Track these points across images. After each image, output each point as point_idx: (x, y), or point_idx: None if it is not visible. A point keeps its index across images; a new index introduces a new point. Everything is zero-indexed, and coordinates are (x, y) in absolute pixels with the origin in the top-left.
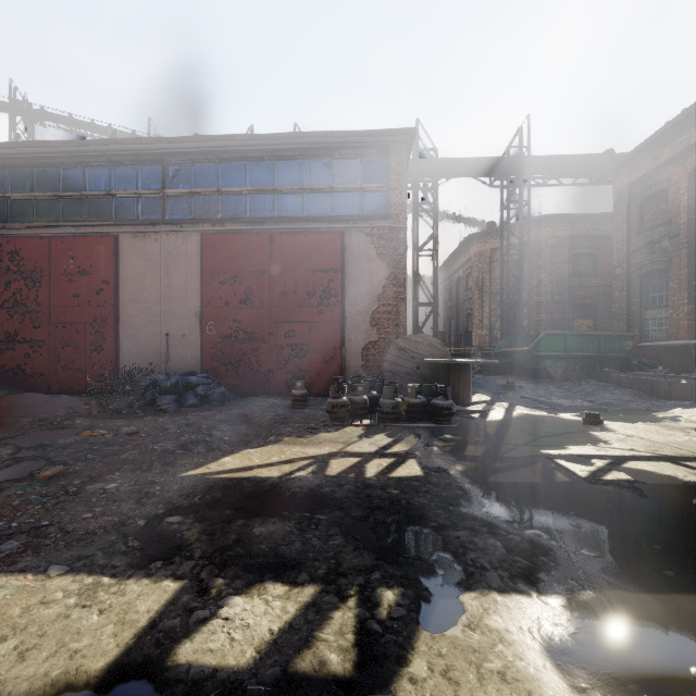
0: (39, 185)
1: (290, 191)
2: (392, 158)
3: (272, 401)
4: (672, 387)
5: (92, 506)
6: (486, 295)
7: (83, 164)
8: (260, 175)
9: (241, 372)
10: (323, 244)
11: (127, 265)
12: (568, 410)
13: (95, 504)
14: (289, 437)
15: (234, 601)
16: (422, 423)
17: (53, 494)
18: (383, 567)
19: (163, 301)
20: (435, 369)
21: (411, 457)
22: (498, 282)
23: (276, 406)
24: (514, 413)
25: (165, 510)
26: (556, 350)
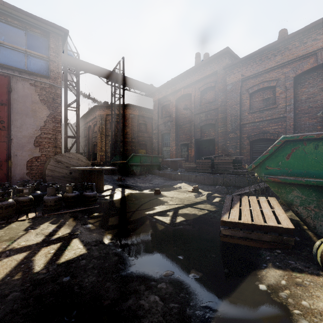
0: None
1: None
2: (51, 41)
3: None
4: (176, 175)
5: None
6: (104, 136)
7: None
8: None
9: None
10: None
11: None
12: (146, 188)
13: None
14: None
15: None
16: (77, 208)
17: None
18: None
19: None
20: (82, 173)
21: (74, 237)
22: (109, 130)
23: None
24: (126, 193)
25: None
26: (137, 162)
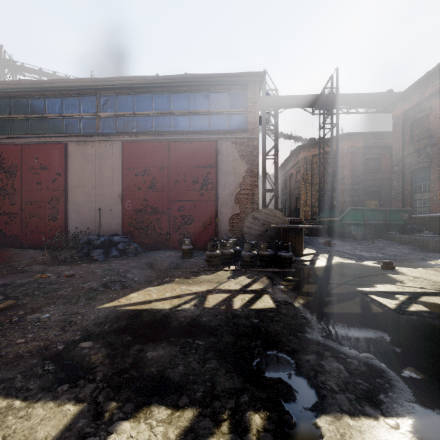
0: (15, 110)
1: (182, 114)
2: (249, 91)
3: (169, 253)
4: (438, 244)
5: (27, 332)
6: (309, 185)
7: (44, 96)
8: (161, 103)
9: (149, 234)
10: (203, 148)
11: (73, 163)
12: (369, 259)
13: (29, 331)
14: (179, 278)
15: (122, 428)
16: (271, 268)
17: (0, 322)
18: (250, 389)
19: (97, 187)
20: (278, 232)
21: (265, 293)
22: (317, 176)
23: (172, 256)
24: (333, 262)
25: (81, 336)
26: (357, 220)
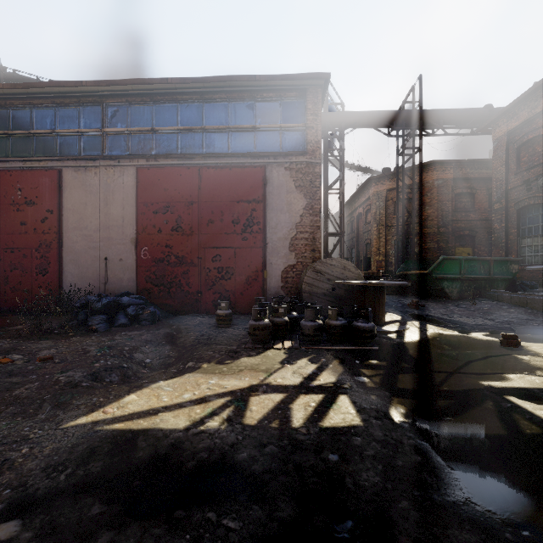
0: None
1: (217, 130)
2: (308, 100)
3: (199, 320)
4: None
5: None
6: (383, 227)
7: (30, 105)
8: (190, 115)
9: (173, 293)
10: (247, 177)
11: (70, 196)
12: (476, 329)
13: None
14: (209, 363)
15: None
16: (343, 345)
17: None
18: None
19: (102, 229)
20: (349, 290)
21: (341, 392)
22: (393, 216)
23: (203, 324)
24: (428, 333)
25: (5, 506)
26: (452, 273)
